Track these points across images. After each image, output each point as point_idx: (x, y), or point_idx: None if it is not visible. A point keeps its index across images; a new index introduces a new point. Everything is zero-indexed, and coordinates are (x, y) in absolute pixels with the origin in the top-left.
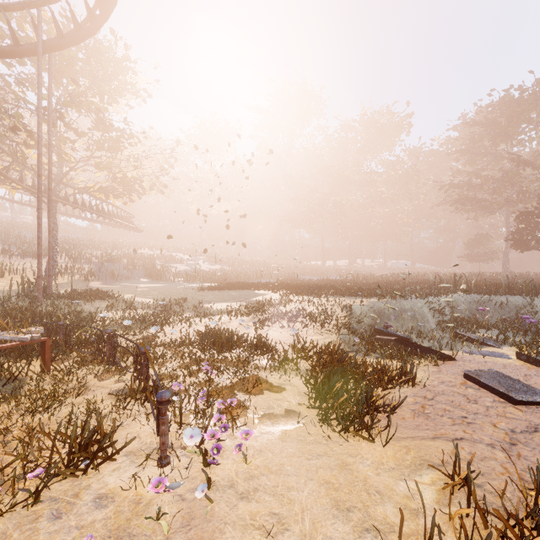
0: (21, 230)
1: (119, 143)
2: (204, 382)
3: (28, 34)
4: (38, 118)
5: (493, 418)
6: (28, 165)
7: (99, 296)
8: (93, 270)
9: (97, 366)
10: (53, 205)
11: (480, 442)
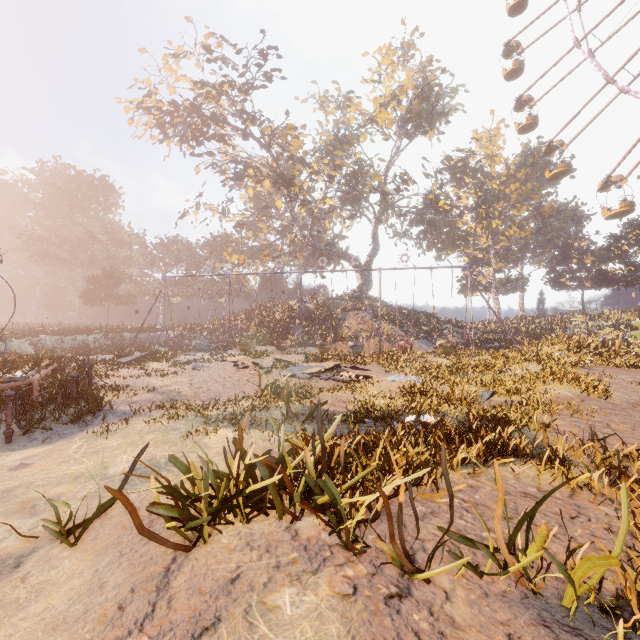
0: None
1: None
2: None
3: None
4: None
5: None
6: None
7: None
8: None
9: None
10: None
11: None
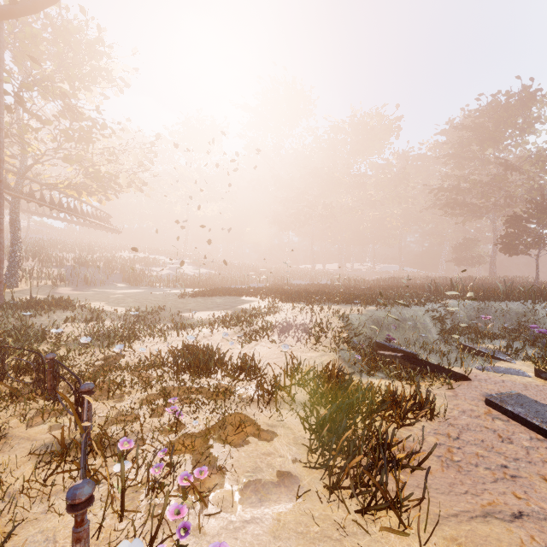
0: None
1: (90, 134)
2: (171, 426)
3: None
4: None
5: (539, 466)
6: None
7: (61, 305)
8: (62, 274)
9: (32, 403)
10: (15, 202)
11: (545, 517)
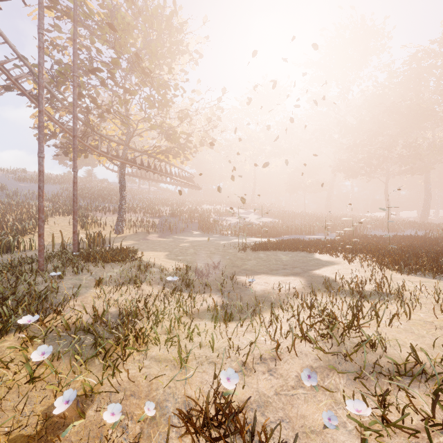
0: (128, 194)
1: (165, 97)
2: None
3: (87, 4)
4: (38, 42)
5: None
6: (102, 134)
7: (116, 258)
8: (153, 223)
9: None
10: (122, 167)
11: None
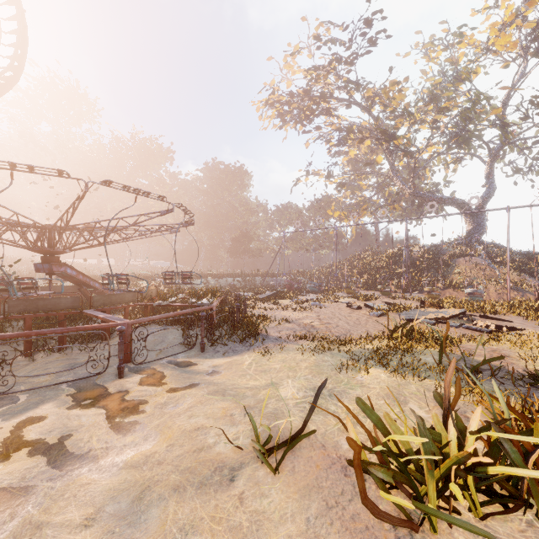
0: None
1: None
2: None
3: None
4: None
5: None
6: None
7: None
8: None
9: None
10: None
11: None
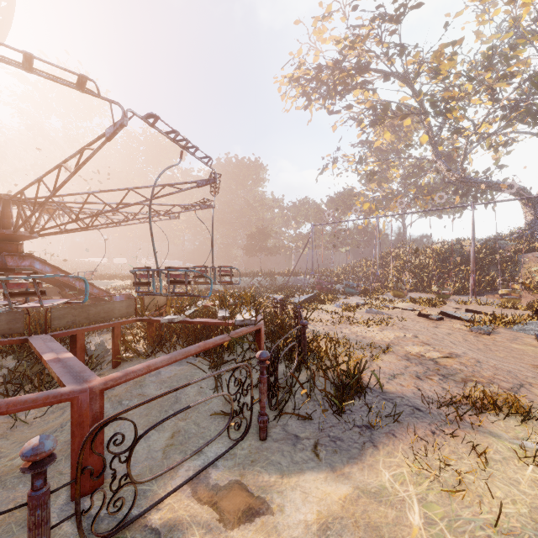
0: None
1: None
2: None
3: None
4: None
5: None
6: None
7: None
8: None
9: None
10: None
11: None
